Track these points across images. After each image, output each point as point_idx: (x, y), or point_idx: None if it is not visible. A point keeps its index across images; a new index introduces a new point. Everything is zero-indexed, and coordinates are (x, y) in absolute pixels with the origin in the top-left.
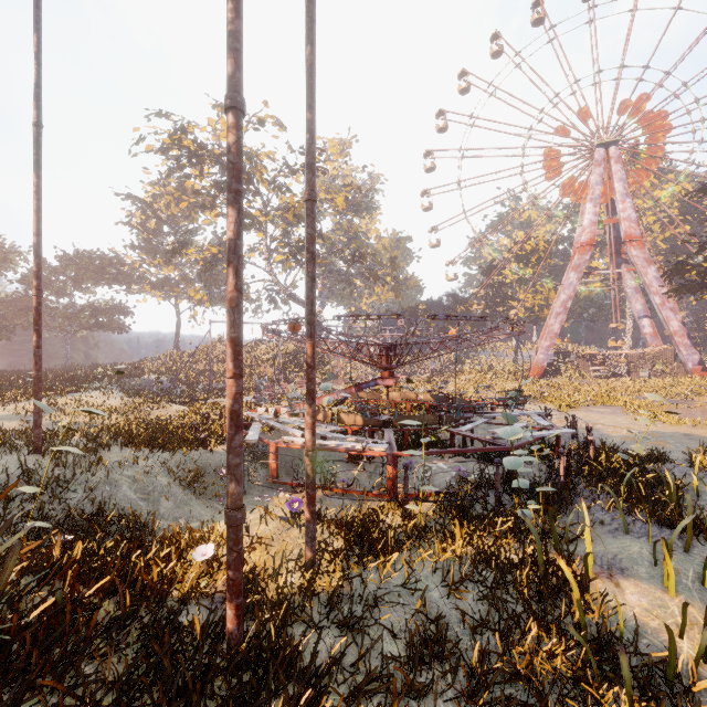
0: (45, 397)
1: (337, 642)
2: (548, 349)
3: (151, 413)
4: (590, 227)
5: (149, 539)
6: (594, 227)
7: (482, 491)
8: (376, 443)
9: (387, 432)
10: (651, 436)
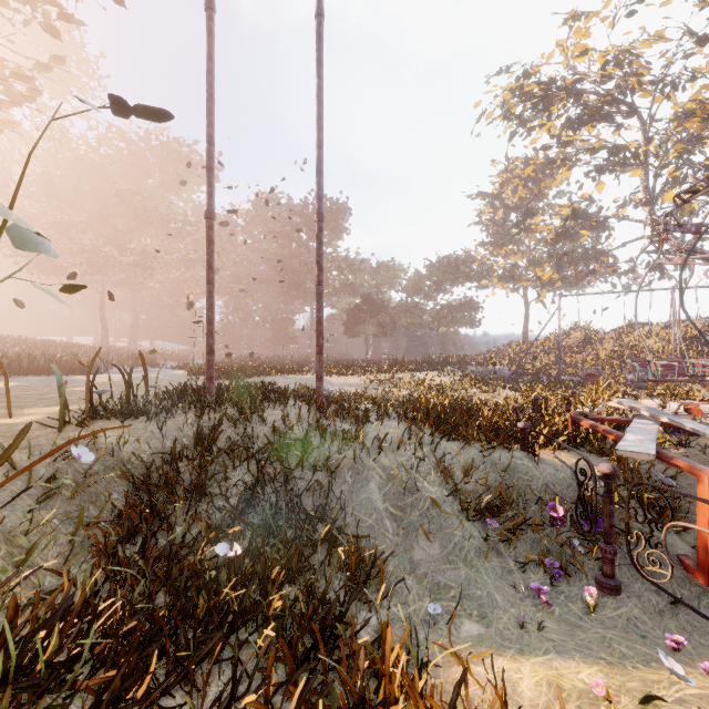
0: (392, 372)
1: None
2: None
3: (477, 396)
4: None
5: (369, 616)
6: None
7: None
8: None
9: None
10: None
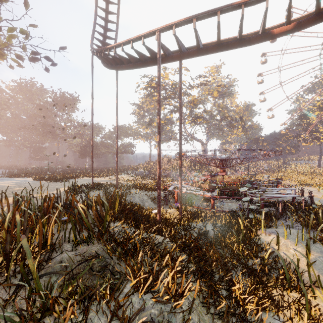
0: (113, 175)
1: (182, 232)
2: None
3: (142, 182)
4: None
5: None
6: None
7: (246, 212)
8: (208, 193)
9: (216, 191)
10: None
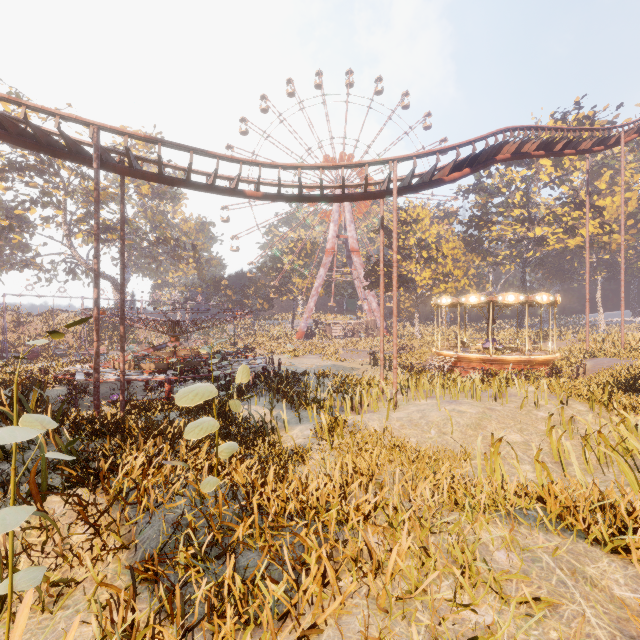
0: None
1: None
2: (307, 320)
3: None
4: (332, 239)
5: None
6: (334, 239)
7: None
8: (160, 375)
9: (169, 371)
10: (318, 367)
